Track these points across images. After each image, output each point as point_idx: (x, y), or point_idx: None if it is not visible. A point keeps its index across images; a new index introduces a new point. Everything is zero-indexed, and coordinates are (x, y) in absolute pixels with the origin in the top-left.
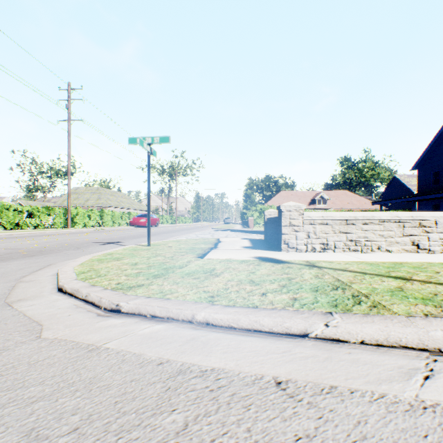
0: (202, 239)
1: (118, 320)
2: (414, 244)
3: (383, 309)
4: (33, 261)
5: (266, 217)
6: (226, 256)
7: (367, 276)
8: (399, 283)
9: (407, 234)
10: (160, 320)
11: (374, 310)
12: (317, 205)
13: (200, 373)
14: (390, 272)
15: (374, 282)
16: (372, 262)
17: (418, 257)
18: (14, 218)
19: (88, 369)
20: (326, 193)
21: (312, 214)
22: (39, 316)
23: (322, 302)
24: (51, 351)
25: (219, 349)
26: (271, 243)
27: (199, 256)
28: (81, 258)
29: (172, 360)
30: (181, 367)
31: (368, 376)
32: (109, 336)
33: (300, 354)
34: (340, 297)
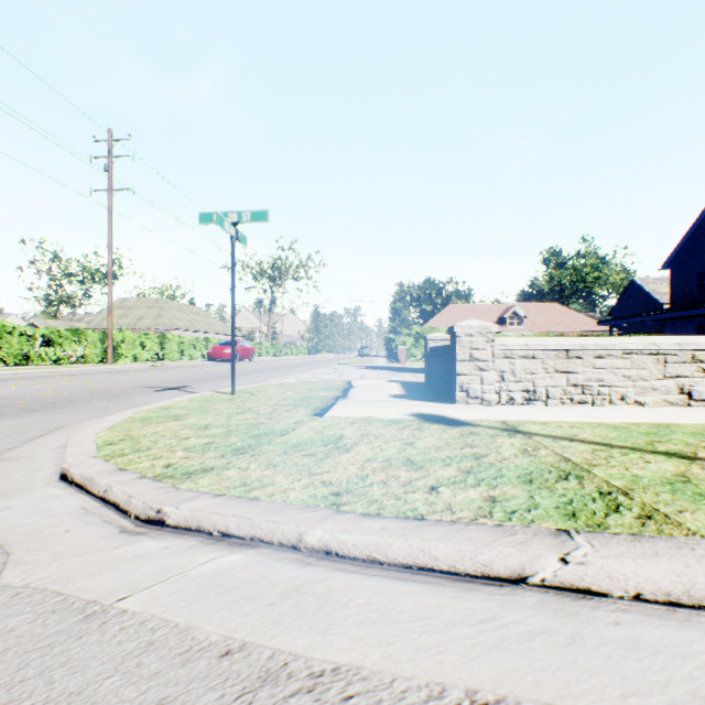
0: (323, 381)
1: (157, 543)
2: (684, 392)
3: (667, 524)
4: (35, 420)
5: (429, 345)
6: (363, 412)
7: (615, 451)
8: (679, 466)
9: (671, 374)
10: (237, 543)
11: (650, 526)
12: (508, 326)
13: (309, 681)
14: (653, 443)
15: (633, 464)
16: (616, 424)
17: (693, 415)
18: (20, 347)
19: (71, 670)
20: (522, 307)
21: (508, 340)
22: (9, 533)
23: (547, 508)
24: (7, 620)
25: (349, 616)
26: (438, 389)
27: (317, 412)
28: (114, 416)
29: (251, 645)
30: (269, 665)
31: (670, 686)
32: (132, 580)
33: (515, 627)
34: (577, 495)
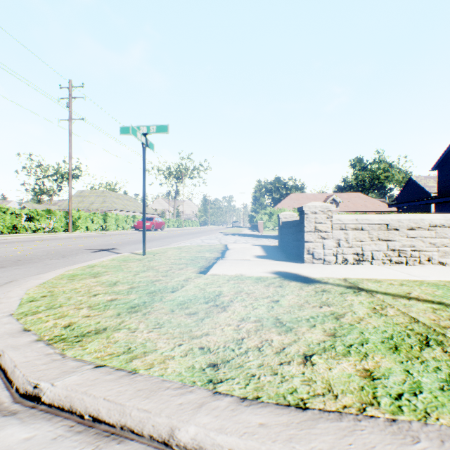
0: (207, 245)
1: (21, 432)
2: None
3: None
4: None
5: (281, 220)
6: (236, 270)
7: None
8: None
9: None
10: (105, 433)
11: None
12: None
13: None
14: None
15: None
16: (435, 282)
17: None
18: (11, 221)
19: None
20: (338, 195)
21: (343, 216)
22: None
23: (431, 389)
24: None
25: None
26: (288, 251)
27: (202, 270)
28: (50, 273)
29: None
30: None
31: None
32: None
33: None
34: None
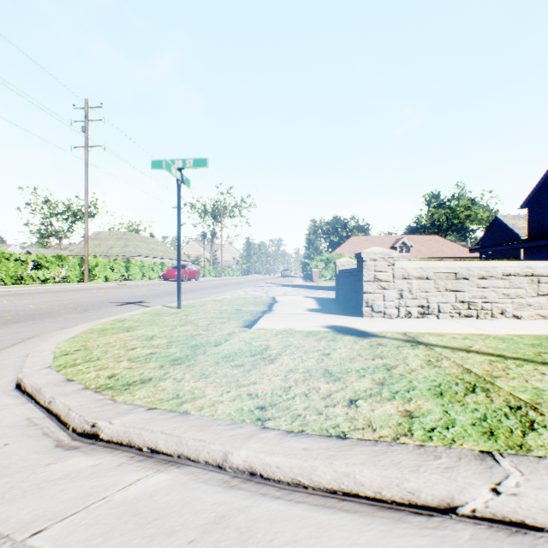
0: (252, 297)
1: (88, 460)
2: None
3: None
4: (12, 330)
5: (338, 268)
6: (285, 324)
7: (510, 363)
8: None
9: (543, 293)
10: (164, 461)
11: None
12: (398, 253)
13: None
14: (541, 354)
15: (530, 376)
16: (502, 336)
17: None
18: (15, 270)
19: None
20: (409, 238)
21: (406, 264)
22: None
23: (463, 424)
24: None
25: None
26: (346, 304)
27: (246, 324)
28: (77, 327)
29: None
30: None
31: None
32: (52, 507)
33: None
34: (489, 410)
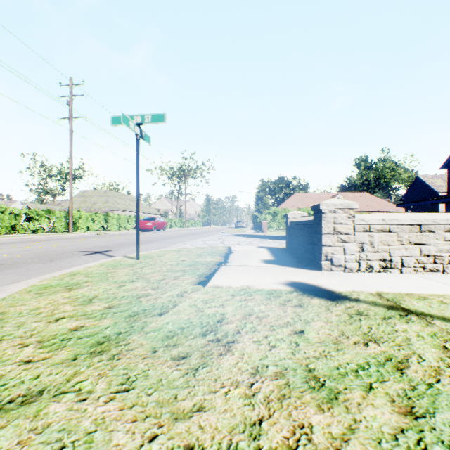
0: (209, 247)
1: None
2: None
3: None
4: None
5: (290, 220)
6: (242, 280)
7: None
8: None
9: None
10: None
11: None
12: None
13: None
14: None
15: None
16: None
17: None
18: (9, 222)
19: None
20: (343, 195)
21: (367, 216)
22: None
23: None
24: None
25: None
26: (298, 254)
27: (201, 280)
28: (19, 284)
29: None
30: None
31: None
32: None
33: None
34: None
